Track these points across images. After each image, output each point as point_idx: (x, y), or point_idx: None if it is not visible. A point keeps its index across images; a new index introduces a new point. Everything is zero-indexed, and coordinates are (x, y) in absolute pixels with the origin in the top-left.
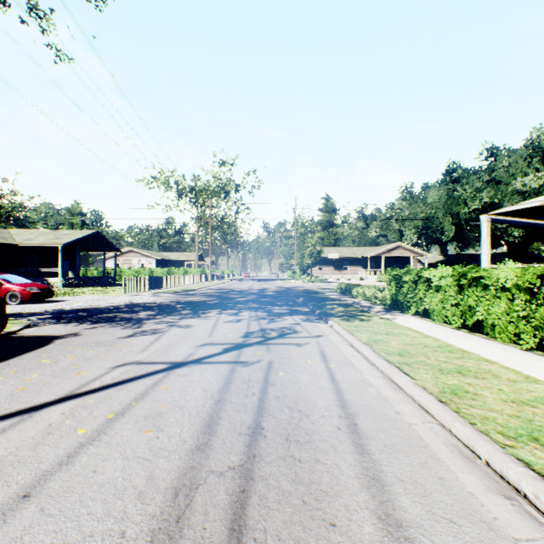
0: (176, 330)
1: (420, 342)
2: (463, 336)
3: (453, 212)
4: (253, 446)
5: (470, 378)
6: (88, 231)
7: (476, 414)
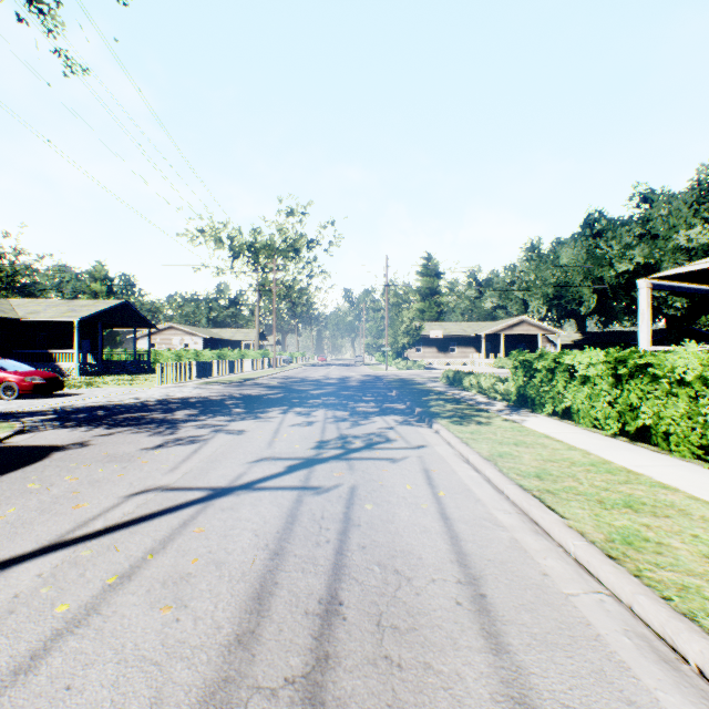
0: (223, 437)
1: (564, 456)
2: (623, 447)
3: (595, 276)
4: (326, 638)
5: (647, 516)
6: (114, 301)
7: (668, 580)
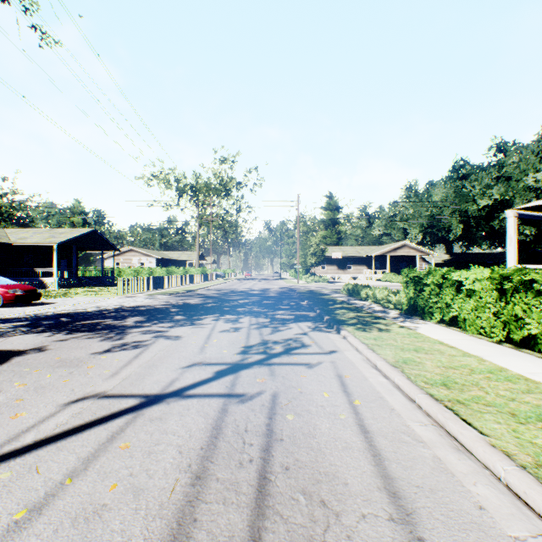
0: (162, 342)
1: (462, 363)
2: (511, 353)
3: (462, 210)
4: None
5: None
6: (85, 230)
7: None
